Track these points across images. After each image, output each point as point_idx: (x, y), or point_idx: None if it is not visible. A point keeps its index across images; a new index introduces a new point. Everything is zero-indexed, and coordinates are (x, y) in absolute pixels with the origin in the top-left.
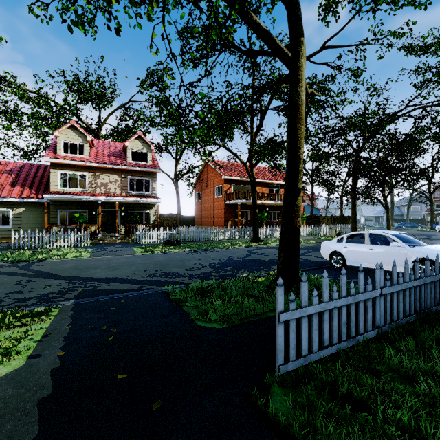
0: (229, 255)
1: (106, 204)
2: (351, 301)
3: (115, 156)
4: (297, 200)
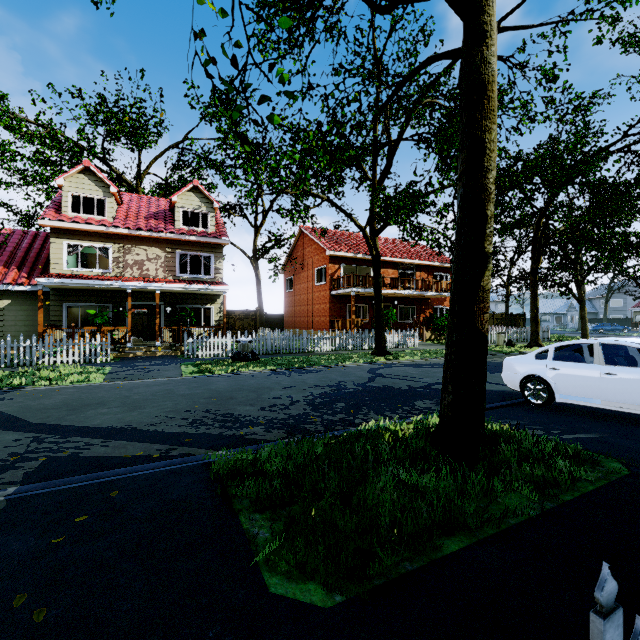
0: (339, 379)
1: (142, 294)
2: None
3: (157, 218)
4: (483, 277)
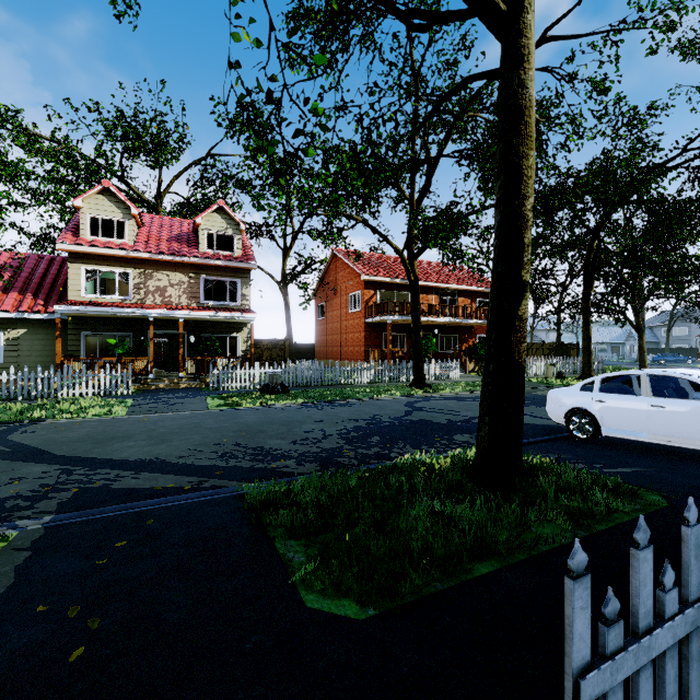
0: (375, 412)
1: (164, 323)
2: None
3: (180, 241)
4: (520, 306)
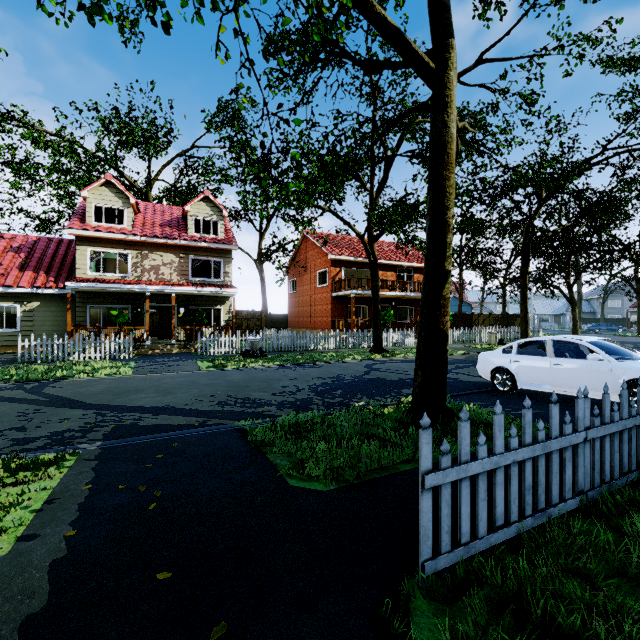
0: (339, 372)
1: (158, 297)
2: (539, 451)
3: (171, 226)
4: (444, 289)
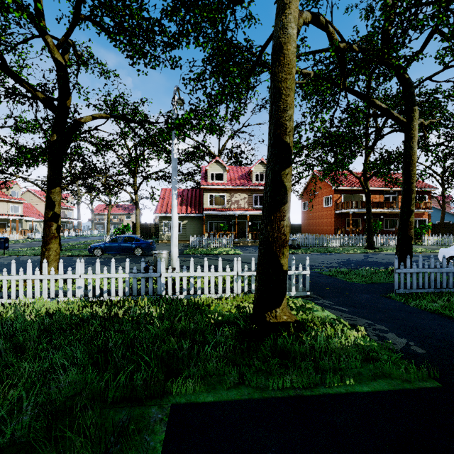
0: (348, 257)
1: (238, 216)
2: (437, 271)
3: (243, 179)
4: (410, 218)
